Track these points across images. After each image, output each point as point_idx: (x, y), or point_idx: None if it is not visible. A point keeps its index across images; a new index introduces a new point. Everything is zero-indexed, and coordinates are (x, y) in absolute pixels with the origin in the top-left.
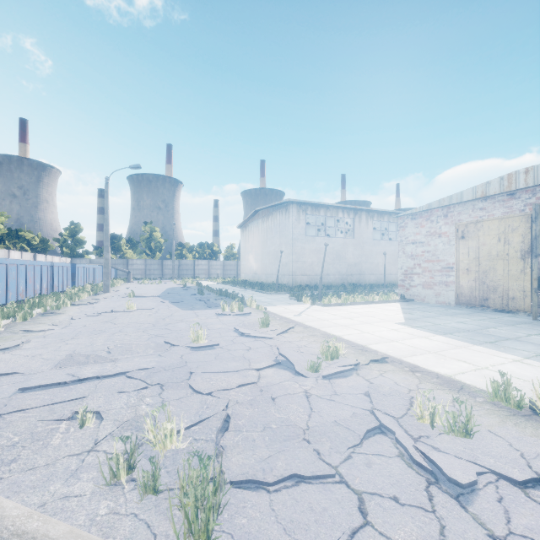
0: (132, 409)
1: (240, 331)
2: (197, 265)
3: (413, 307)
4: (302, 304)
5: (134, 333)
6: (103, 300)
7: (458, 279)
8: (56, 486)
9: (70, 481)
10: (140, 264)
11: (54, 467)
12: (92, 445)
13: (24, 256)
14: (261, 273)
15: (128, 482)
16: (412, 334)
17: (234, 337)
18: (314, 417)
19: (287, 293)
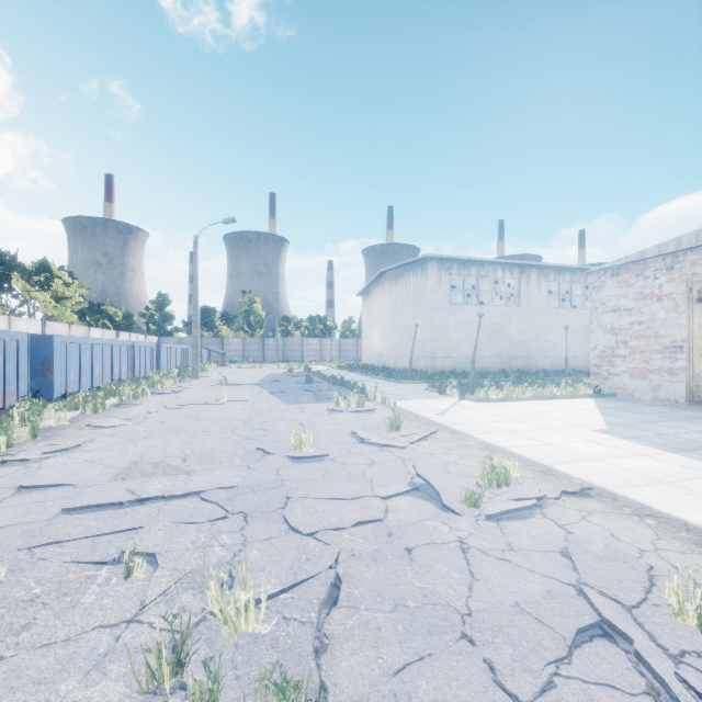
0: (201, 552)
1: (360, 435)
2: (306, 344)
3: (617, 406)
4: (446, 398)
5: (220, 434)
6: (189, 389)
7: (692, 365)
8: (69, 684)
9: (91, 676)
10: (237, 344)
11: (75, 646)
12: (135, 610)
13: (106, 334)
14: (389, 355)
15: (175, 690)
16: (623, 449)
17: (350, 445)
18: (477, 590)
19: (424, 382)
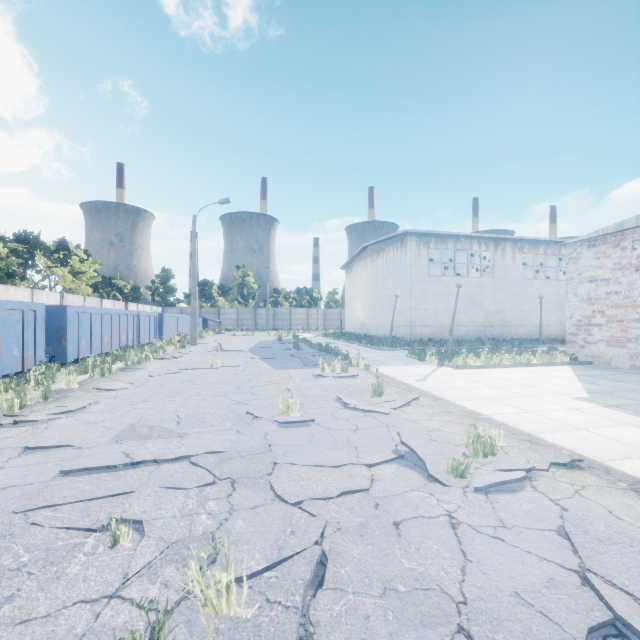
0: (187, 521)
1: (344, 401)
2: (294, 314)
3: (595, 373)
4: (425, 364)
5: (213, 398)
6: (188, 354)
7: None
8: None
9: None
10: (232, 313)
11: (54, 624)
12: (118, 583)
13: (117, 305)
14: (370, 324)
15: None
16: (608, 418)
17: (335, 410)
18: (471, 574)
19: (404, 349)
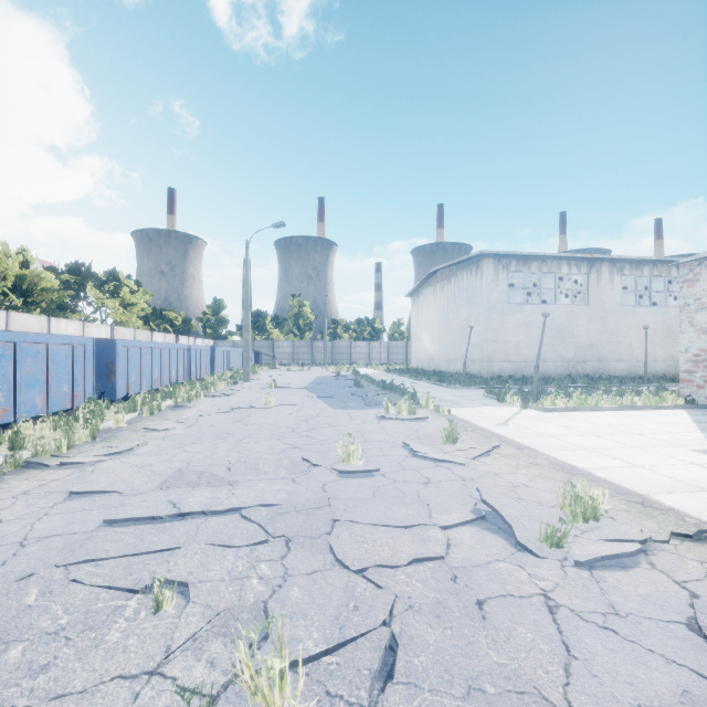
0: (237, 585)
1: (412, 448)
2: (355, 347)
3: None
4: (506, 406)
5: (266, 441)
6: (240, 391)
7: None
8: None
9: None
10: (287, 346)
11: (90, 702)
12: (160, 657)
13: (167, 338)
14: (440, 358)
15: None
16: None
17: (402, 458)
18: (578, 675)
19: (479, 387)
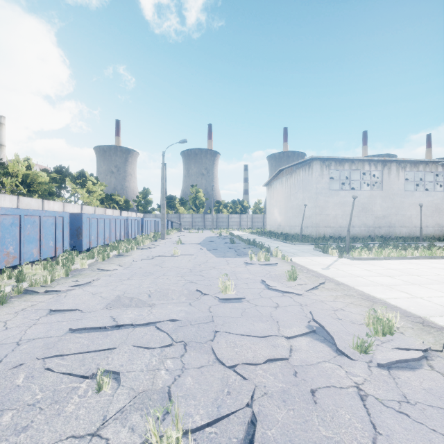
0: (151, 374)
1: (267, 283)
2: (231, 218)
3: None
4: (328, 256)
5: (174, 278)
6: (159, 246)
7: None
8: None
9: None
10: (188, 217)
11: None
12: (99, 424)
13: (115, 212)
14: (285, 225)
15: None
16: None
17: (260, 290)
18: None
19: (311, 244)
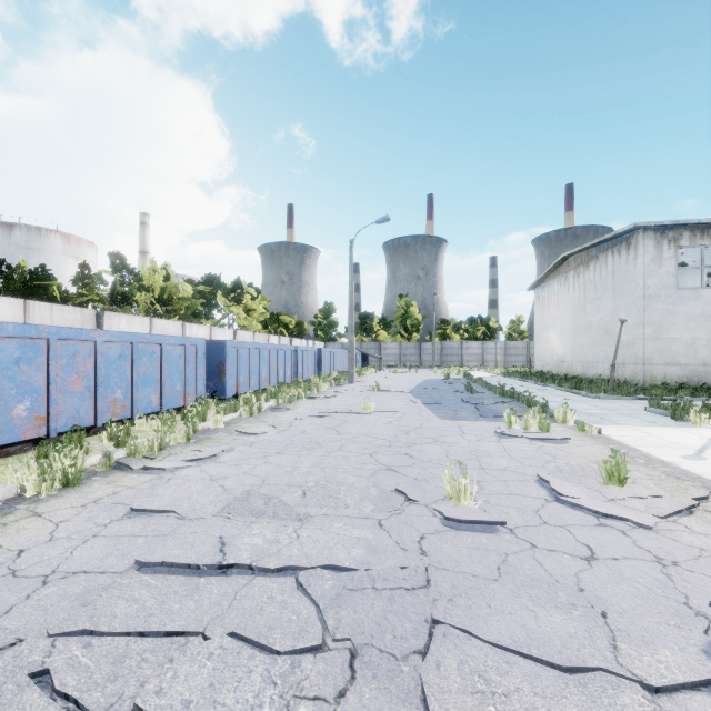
0: None
1: (554, 487)
2: (466, 348)
3: None
4: (688, 426)
5: (356, 457)
6: (342, 394)
7: None
8: None
9: None
10: (394, 348)
11: None
12: None
13: (282, 340)
14: (574, 361)
15: None
16: None
17: (539, 503)
18: None
19: (635, 398)
